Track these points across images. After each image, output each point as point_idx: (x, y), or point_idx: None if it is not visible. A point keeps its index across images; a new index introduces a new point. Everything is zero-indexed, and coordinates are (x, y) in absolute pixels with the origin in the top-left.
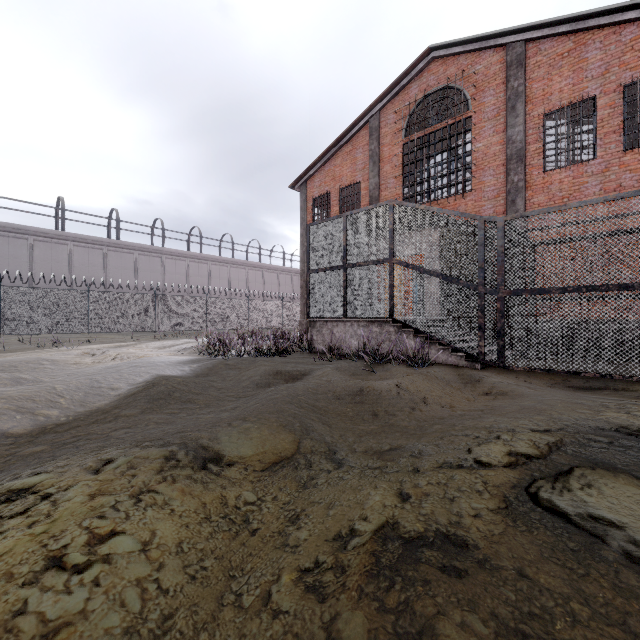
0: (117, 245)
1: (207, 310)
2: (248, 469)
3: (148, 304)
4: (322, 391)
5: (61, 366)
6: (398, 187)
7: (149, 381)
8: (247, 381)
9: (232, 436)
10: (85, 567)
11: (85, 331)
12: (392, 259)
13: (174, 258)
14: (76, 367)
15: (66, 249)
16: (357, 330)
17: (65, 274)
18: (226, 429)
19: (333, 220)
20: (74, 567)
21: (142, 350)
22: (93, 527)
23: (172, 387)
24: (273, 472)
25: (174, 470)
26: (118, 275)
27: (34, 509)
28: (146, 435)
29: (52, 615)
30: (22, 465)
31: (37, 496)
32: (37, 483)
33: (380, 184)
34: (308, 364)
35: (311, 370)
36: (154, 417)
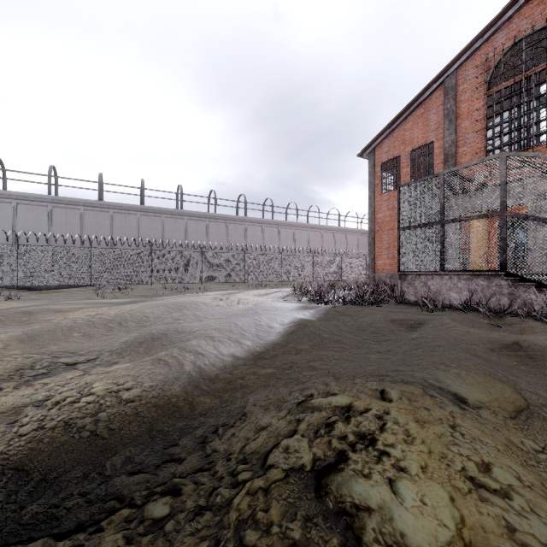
0: (215, 217)
1: (281, 265)
2: (498, 414)
3: (240, 261)
4: (470, 341)
5: (210, 307)
6: (479, 141)
7: (295, 322)
8: (370, 327)
9: (452, 380)
10: (506, 494)
11: (199, 281)
12: (504, 212)
13: (253, 224)
14: (219, 308)
15: (183, 222)
16: (457, 283)
17: (183, 240)
18: (439, 372)
19: (427, 179)
20: (495, 492)
21: (250, 297)
22: (465, 454)
23: (318, 328)
24: (525, 421)
25: (449, 407)
26: (215, 240)
27: (389, 428)
28: (343, 369)
29: (541, 539)
30: (275, 383)
31: (372, 416)
32: (349, 403)
33: (457, 141)
34: (414, 314)
35: (424, 320)
36: (326, 353)
